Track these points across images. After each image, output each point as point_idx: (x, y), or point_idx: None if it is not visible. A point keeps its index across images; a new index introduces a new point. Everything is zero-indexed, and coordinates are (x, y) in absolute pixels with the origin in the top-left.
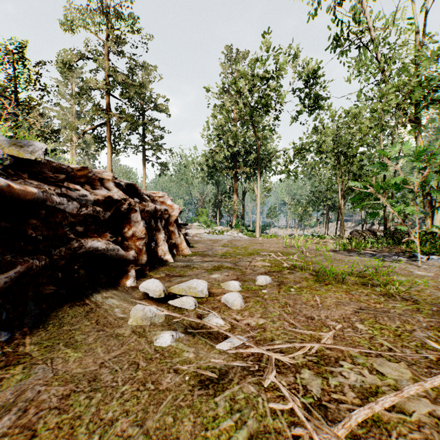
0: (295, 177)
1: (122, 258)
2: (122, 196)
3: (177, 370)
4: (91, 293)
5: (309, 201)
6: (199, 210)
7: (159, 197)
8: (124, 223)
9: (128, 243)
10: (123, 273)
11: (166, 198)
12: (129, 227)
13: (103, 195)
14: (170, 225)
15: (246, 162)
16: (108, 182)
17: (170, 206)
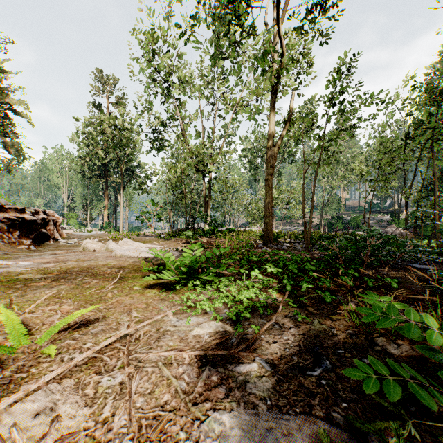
0: (148, 194)
1: (49, 235)
2: (46, 217)
3: (73, 245)
4: (45, 242)
5: (172, 207)
6: (66, 212)
7: (51, 213)
8: (47, 225)
9: (48, 231)
10: (48, 240)
11: (55, 214)
12: (48, 226)
13: (42, 217)
14: (57, 226)
15: (117, 172)
16: (41, 212)
17: (57, 217)
